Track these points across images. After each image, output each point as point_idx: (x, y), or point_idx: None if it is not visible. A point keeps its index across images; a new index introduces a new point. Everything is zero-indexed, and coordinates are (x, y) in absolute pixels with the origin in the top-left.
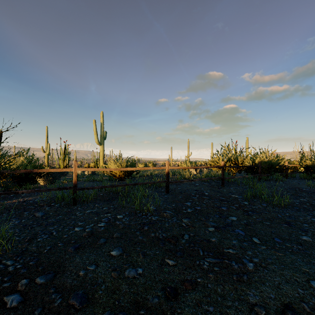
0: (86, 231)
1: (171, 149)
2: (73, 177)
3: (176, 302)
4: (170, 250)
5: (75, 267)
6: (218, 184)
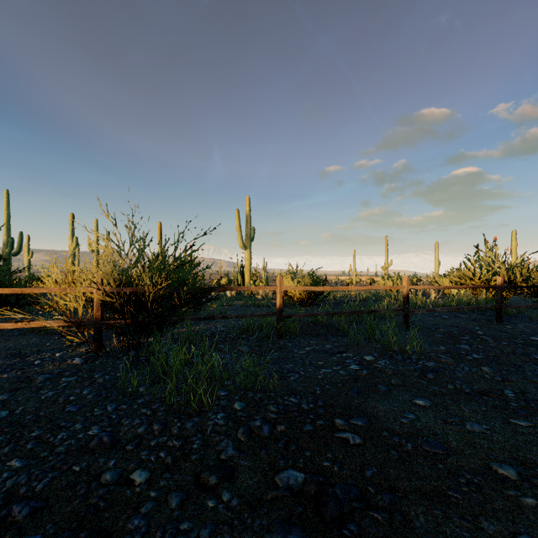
0: (342, 374)
1: (354, 254)
2: (278, 299)
3: None
4: (501, 408)
5: (386, 413)
6: (487, 318)
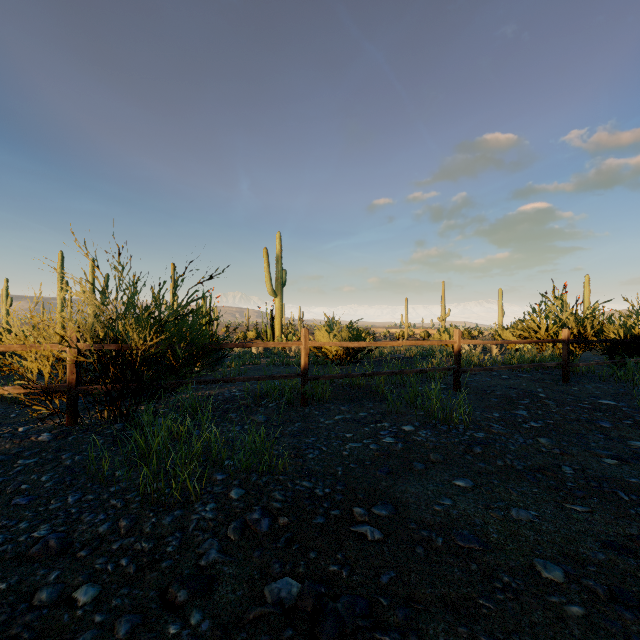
0: (372, 449)
1: (406, 303)
2: (303, 358)
3: (639, 562)
4: (556, 489)
5: (418, 499)
6: (552, 378)
